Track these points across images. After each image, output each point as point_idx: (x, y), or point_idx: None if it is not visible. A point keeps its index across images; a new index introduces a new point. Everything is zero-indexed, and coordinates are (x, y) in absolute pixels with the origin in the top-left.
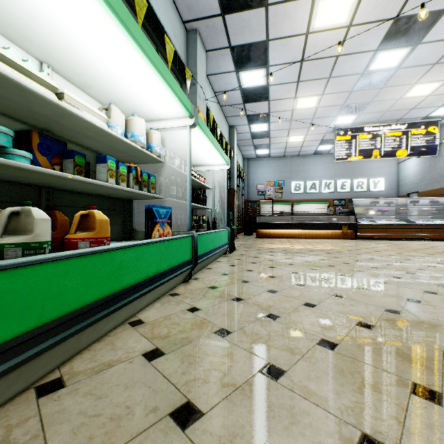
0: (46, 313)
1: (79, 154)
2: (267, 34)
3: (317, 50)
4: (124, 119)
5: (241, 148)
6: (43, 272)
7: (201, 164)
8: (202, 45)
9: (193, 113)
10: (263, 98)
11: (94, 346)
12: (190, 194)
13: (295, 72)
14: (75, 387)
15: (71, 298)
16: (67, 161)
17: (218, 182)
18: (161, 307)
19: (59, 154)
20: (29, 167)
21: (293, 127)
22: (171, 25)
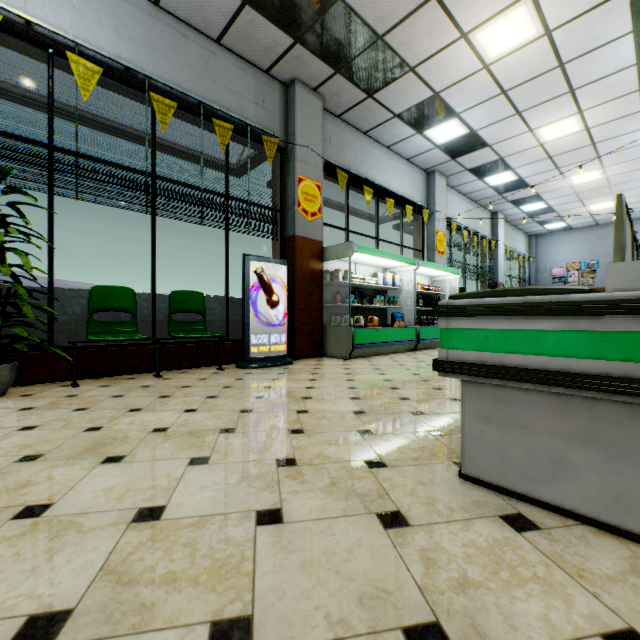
0: (367, 340)
1: (367, 296)
2: (498, 156)
3: (562, 148)
4: (382, 276)
5: (518, 227)
6: (366, 331)
7: (437, 276)
8: (441, 176)
9: (416, 263)
10: (522, 187)
11: (374, 356)
12: (415, 305)
13: (548, 164)
14: (372, 358)
15: (371, 339)
16: (364, 299)
17: (454, 288)
18: (397, 354)
19: (361, 296)
20: (359, 305)
21: (586, 198)
22: (413, 183)
